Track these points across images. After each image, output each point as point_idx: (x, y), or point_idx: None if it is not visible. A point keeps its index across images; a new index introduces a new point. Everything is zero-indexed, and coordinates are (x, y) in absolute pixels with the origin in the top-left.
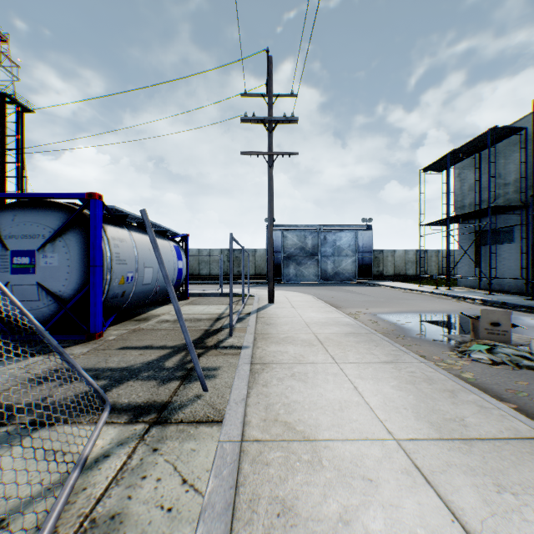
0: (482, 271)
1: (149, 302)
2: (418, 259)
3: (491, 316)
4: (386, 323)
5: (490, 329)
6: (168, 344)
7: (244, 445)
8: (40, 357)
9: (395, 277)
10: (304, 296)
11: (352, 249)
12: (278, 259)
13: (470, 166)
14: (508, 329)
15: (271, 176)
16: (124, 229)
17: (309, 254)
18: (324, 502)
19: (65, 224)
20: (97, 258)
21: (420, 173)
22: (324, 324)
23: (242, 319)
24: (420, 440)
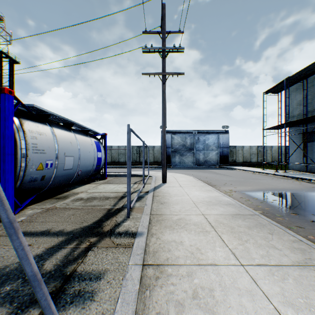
0: (307, 160)
1: (74, 182)
2: (258, 152)
3: None
4: (257, 201)
5: None
6: (66, 228)
7: None
8: None
9: (243, 163)
10: (187, 177)
11: (216, 145)
12: (168, 152)
13: (298, 89)
14: None
15: (164, 90)
16: (46, 125)
17: (188, 149)
18: None
19: None
20: (7, 147)
21: (263, 94)
22: (209, 203)
23: (141, 197)
24: None
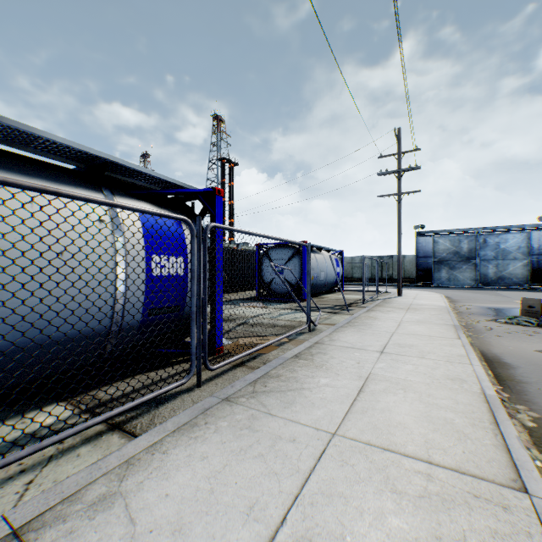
0: None
1: (321, 291)
2: None
3: (528, 302)
4: (478, 310)
5: (526, 310)
6: (334, 304)
7: (357, 317)
8: (291, 303)
9: None
10: (433, 294)
11: (522, 251)
12: (427, 263)
13: None
14: (538, 310)
15: (399, 209)
16: (312, 253)
17: (463, 259)
18: (371, 321)
19: (293, 254)
20: (305, 268)
21: None
22: (422, 305)
23: (373, 300)
24: (408, 321)
